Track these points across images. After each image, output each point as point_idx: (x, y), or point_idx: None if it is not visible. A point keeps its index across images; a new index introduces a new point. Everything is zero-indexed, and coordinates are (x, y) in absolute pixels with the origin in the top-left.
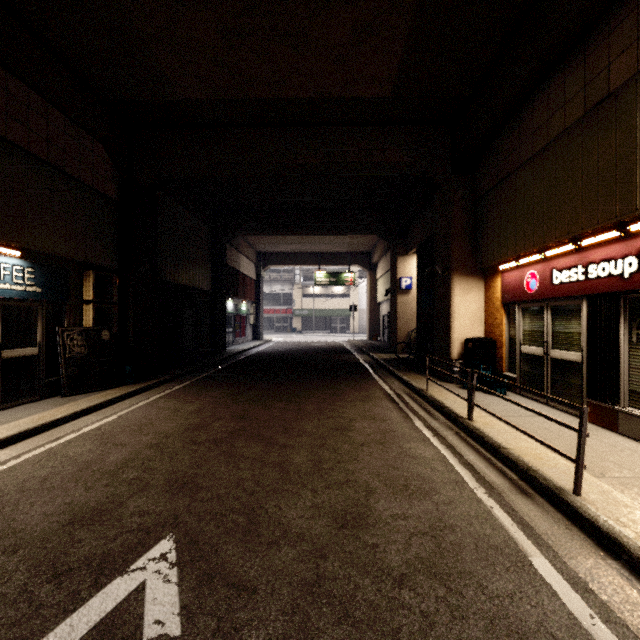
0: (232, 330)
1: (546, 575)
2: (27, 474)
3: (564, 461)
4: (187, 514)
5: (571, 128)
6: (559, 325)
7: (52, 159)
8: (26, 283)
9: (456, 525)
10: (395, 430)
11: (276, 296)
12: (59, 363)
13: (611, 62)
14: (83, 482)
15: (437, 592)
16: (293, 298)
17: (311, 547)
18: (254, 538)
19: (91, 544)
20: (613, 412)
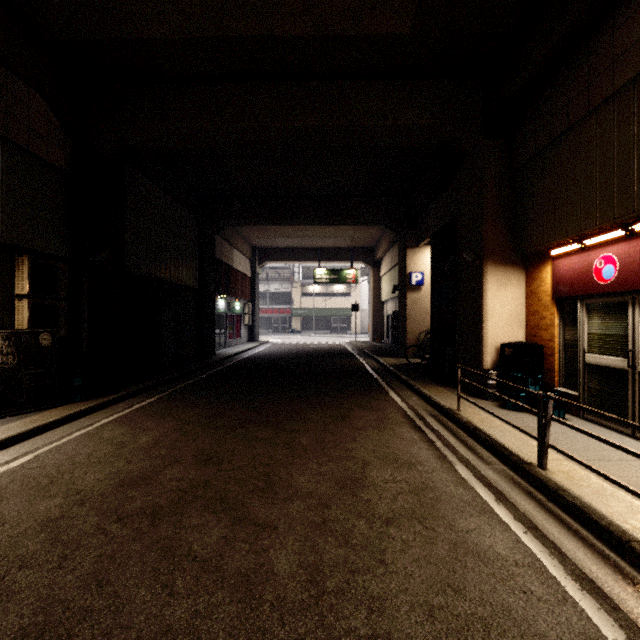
0: (224, 331)
1: None
2: None
3: None
4: None
5: None
6: None
7: None
8: None
9: None
10: (433, 486)
11: (274, 295)
12: None
13: None
14: None
15: None
16: (292, 297)
17: None
18: None
19: None
20: None
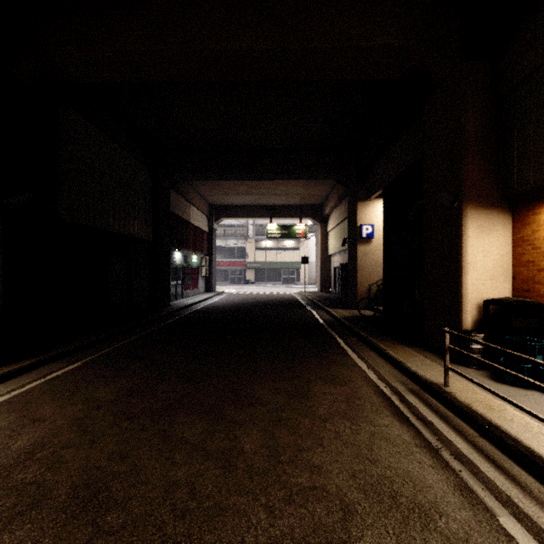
0: (181, 282)
1: None
2: None
3: None
4: None
5: None
6: None
7: None
8: None
9: None
10: None
11: (231, 250)
12: None
13: None
14: None
15: None
16: (247, 251)
17: None
18: None
19: None
20: None
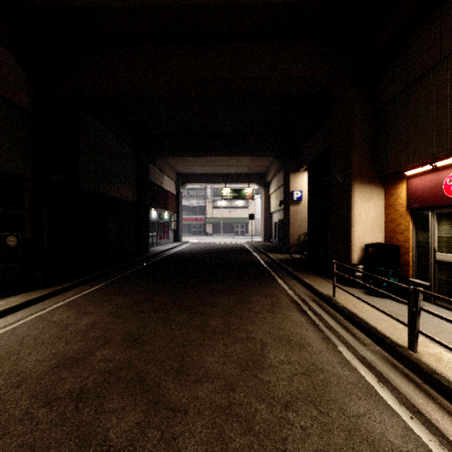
0: (156, 234)
1: None
2: None
3: None
4: None
5: None
6: None
7: None
8: None
9: None
10: (322, 367)
11: (193, 208)
12: None
13: None
14: None
15: None
16: (206, 209)
17: None
18: None
19: None
20: None
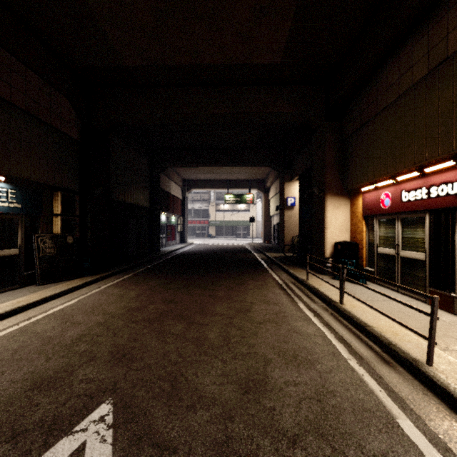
0: (165, 236)
1: (412, 436)
2: (2, 347)
3: (416, 337)
4: (124, 381)
5: (417, 84)
6: (407, 232)
7: (29, 109)
8: (9, 201)
9: (336, 391)
10: (285, 311)
11: (197, 211)
12: (34, 260)
13: (449, 33)
14: (45, 354)
15: (324, 451)
16: (209, 213)
17: (221, 410)
18: (176, 402)
19: (45, 407)
20: (450, 298)
